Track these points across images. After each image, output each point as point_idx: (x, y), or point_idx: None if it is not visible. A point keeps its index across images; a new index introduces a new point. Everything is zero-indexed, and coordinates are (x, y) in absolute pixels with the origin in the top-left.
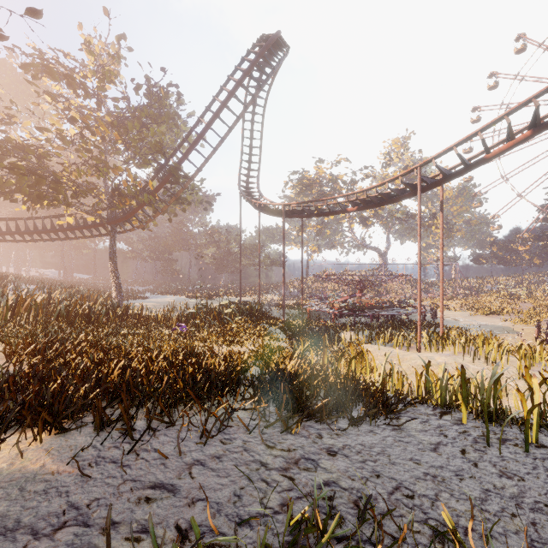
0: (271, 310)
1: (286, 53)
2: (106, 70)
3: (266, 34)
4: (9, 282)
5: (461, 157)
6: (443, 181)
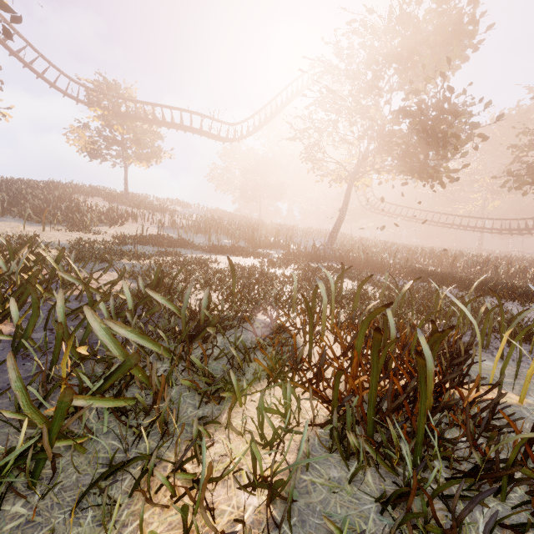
0: None
1: None
2: None
3: None
4: None
5: None
6: None
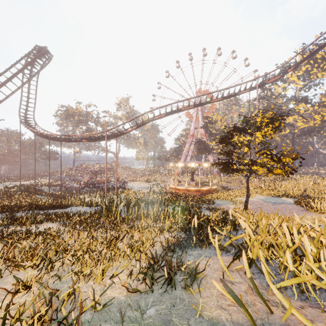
0: (42, 188)
1: (50, 60)
2: None
3: (38, 46)
4: None
5: (118, 131)
6: (115, 137)
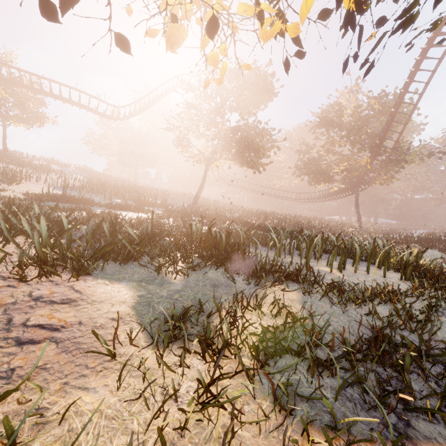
0: None
1: None
2: (339, 112)
3: None
4: (317, 220)
5: None
6: None
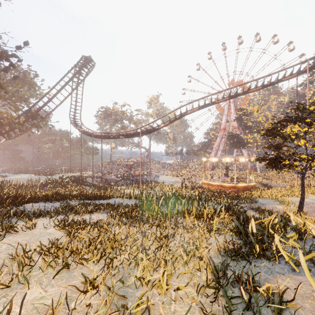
0: (87, 179)
1: (93, 67)
2: None
3: (84, 56)
4: None
5: (152, 127)
6: (148, 133)
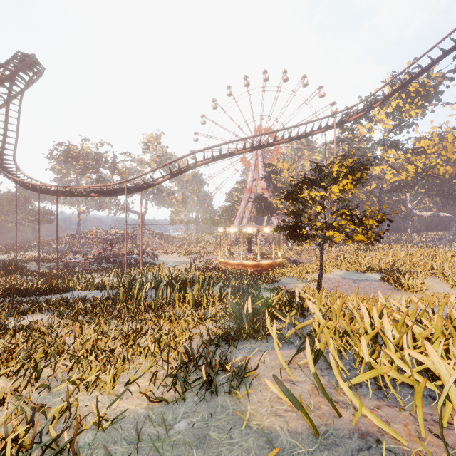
0: (28, 265)
1: (41, 74)
2: None
3: (21, 53)
4: None
5: (144, 182)
6: (139, 190)
